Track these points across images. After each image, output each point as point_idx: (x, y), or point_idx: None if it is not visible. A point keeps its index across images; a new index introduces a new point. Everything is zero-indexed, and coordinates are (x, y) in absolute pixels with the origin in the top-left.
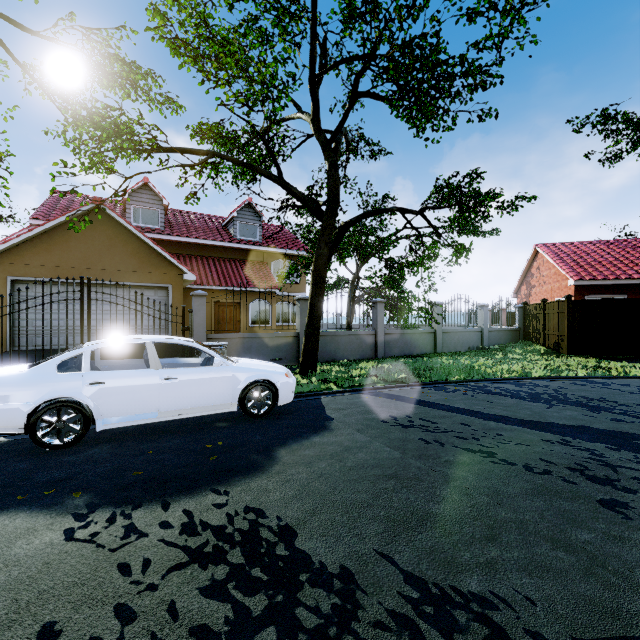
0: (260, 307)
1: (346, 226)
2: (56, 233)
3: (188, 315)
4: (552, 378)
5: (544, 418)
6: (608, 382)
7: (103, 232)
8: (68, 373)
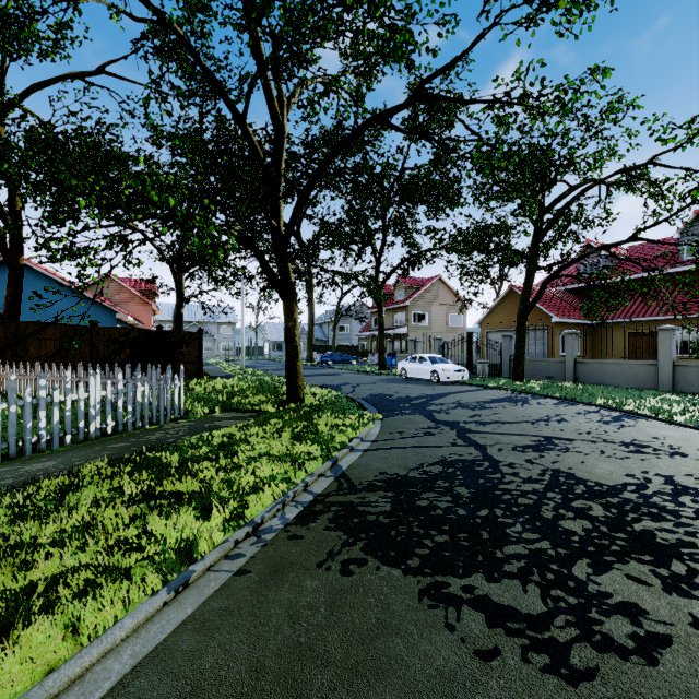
0: (685, 335)
1: (542, 283)
2: (499, 307)
3: (603, 345)
4: (625, 412)
5: (455, 396)
6: (629, 419)
7: (515, 301)
8: (406, 362)
